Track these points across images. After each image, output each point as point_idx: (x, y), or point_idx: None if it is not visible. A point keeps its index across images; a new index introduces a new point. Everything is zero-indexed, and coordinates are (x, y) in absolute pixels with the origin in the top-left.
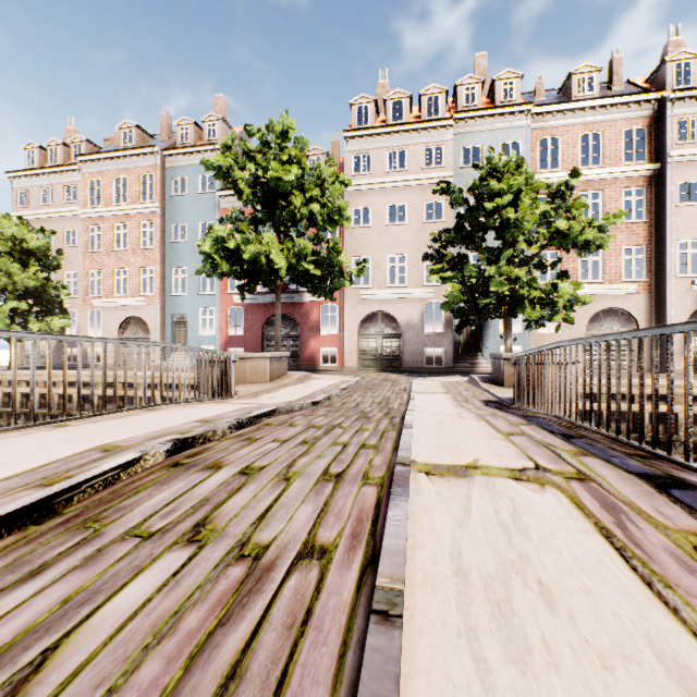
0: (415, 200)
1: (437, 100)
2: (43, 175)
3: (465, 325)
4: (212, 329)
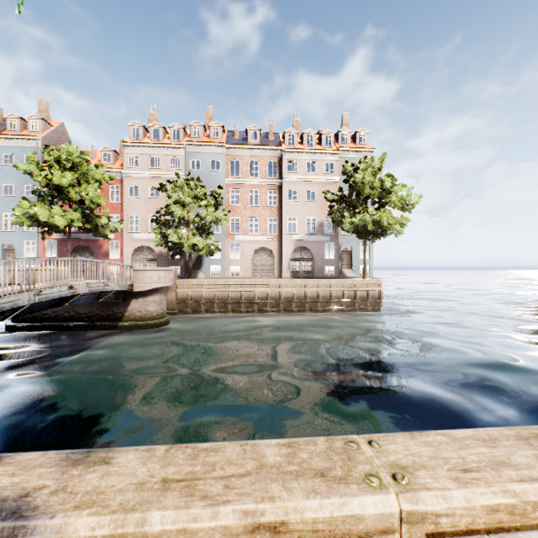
0: None
1: (178, 132)
2: None
3: (174, 254)
4: None
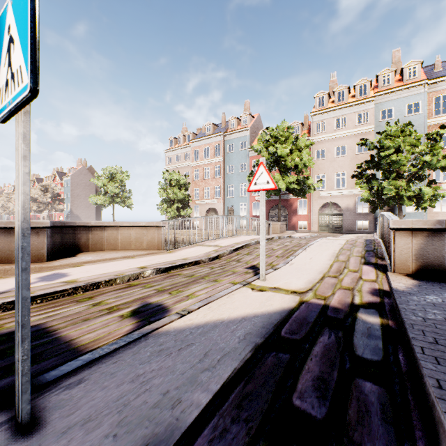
0: (351, 143)
1: (364, 86)
2: (176, 150)
3: (376, 209)
4: (242, 212)
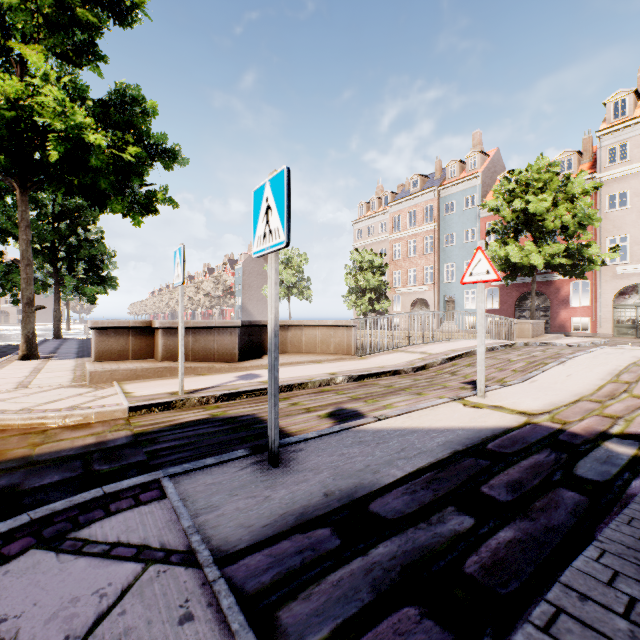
0: None
1: None
2: (368, 219)
3: None
4: (468, 304)
